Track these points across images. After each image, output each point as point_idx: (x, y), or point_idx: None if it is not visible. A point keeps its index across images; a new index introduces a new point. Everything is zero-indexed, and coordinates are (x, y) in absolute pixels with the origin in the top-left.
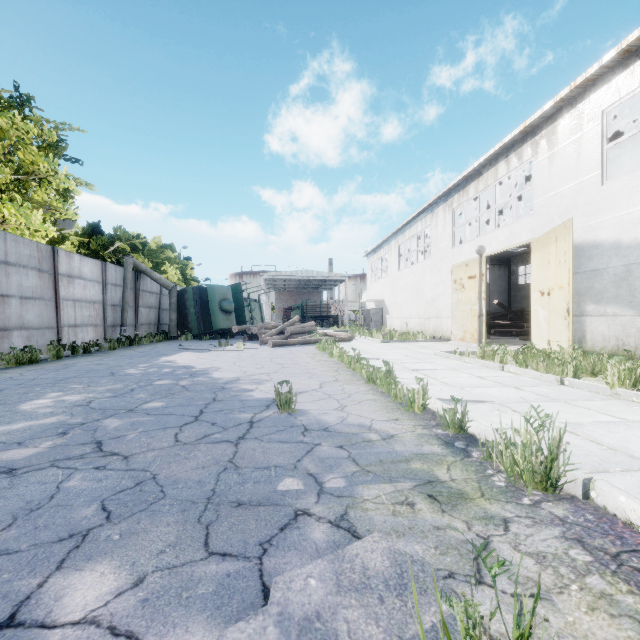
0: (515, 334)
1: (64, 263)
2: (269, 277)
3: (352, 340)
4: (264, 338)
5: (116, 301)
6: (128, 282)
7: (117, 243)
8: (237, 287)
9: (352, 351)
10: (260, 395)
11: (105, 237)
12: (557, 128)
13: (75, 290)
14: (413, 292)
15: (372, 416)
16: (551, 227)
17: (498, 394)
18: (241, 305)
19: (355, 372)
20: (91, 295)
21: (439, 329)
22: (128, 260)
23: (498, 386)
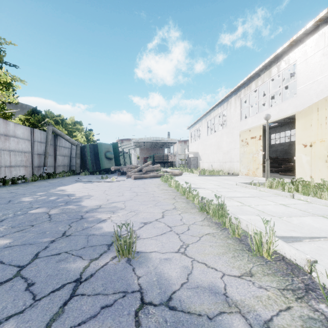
0: (274, 171)
1: (2, 127)
2: (136, 140)
3: (181, 175)
4: (129, 174)
5: (41, 152)
6: (49, 140)
7: (46, 119)
8: (115, 144)
9: (183, 182)
10: (108, 227)
11: (39, 116)
12: (315, 39)
13: (10, 144)
14: (216, 147)
15: (220, 266)
16: (310, 103)
17: (319, 225)
18: (118, 155)
19: (188, 200)
20: (22, 148)
21: (232, 168)
22: (49, 127)
23: (308, 215)
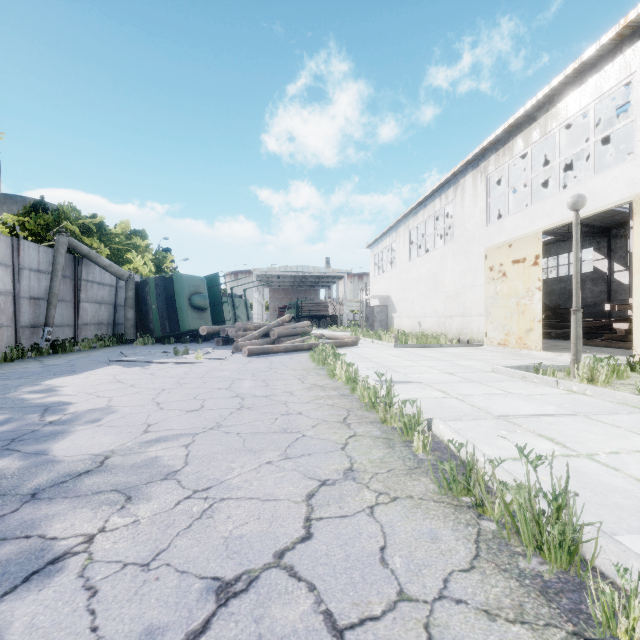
0: (555, 336)
1: None
2: (261, 273)
3: (357, 344)
4: (239, 343)
5: (39, 293)
6: (58, 268)
7: (63, 223)
8: (214, 278)
9: (362, 364)
10: None
11: (49, 216)
12: None
13: None
14: (429, 285)
15: None
16: None
17: None
18: (219, 300)
19: (387, 428)
20: None
21: (466, 330)
22: (60, 239)
23: None
